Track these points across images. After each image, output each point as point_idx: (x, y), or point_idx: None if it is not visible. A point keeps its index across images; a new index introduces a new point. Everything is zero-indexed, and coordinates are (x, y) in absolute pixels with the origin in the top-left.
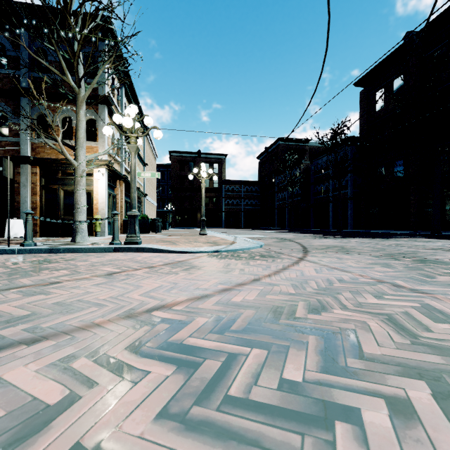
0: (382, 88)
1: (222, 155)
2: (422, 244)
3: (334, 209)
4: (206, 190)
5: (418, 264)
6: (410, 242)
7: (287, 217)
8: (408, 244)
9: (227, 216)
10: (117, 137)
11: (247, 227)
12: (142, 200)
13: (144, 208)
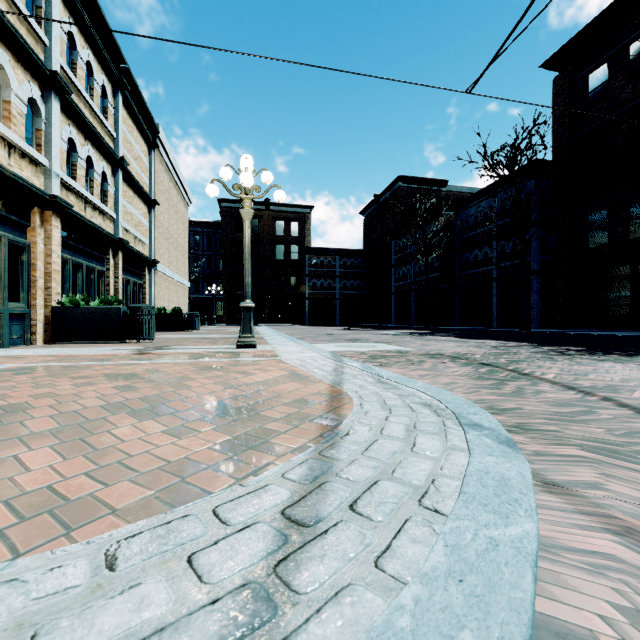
0: (604, 65)
1: (305, 208)
2: None
3: (501, 293)
4: (279, 263)
5: None
6: None
7: (414, 307)
8: None
9: (313, 305)
10: (25, 93)
11: (344, 324)
12: (145, 272)
13: (150, 287)
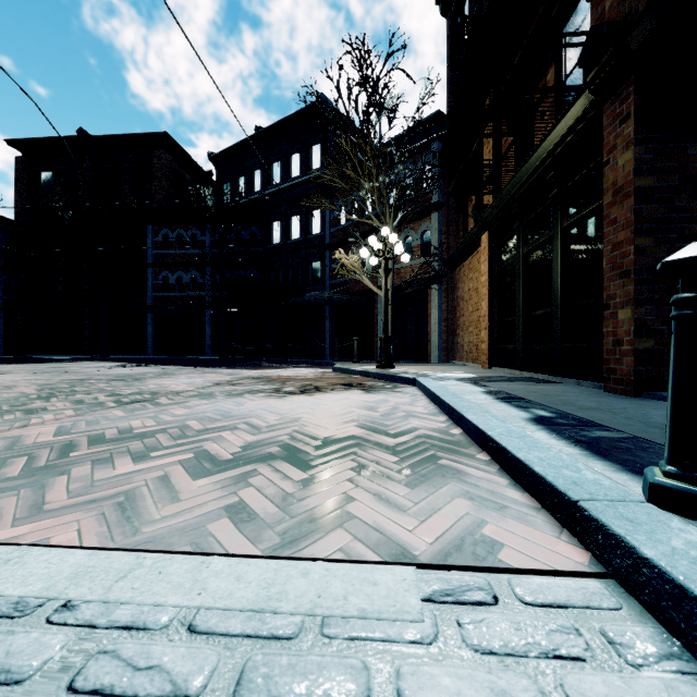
0: (51, 172)
1: None
2: (82, 365)
3: None
4: None
5: (61, 374)
6: (72, 365)
7: None
8: (69, 366)
9: None
10: None
11: None
12: None
13: None
